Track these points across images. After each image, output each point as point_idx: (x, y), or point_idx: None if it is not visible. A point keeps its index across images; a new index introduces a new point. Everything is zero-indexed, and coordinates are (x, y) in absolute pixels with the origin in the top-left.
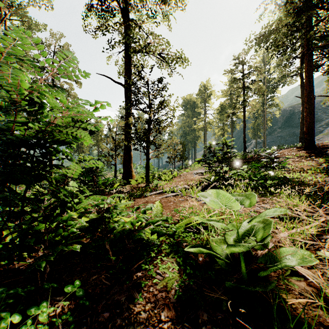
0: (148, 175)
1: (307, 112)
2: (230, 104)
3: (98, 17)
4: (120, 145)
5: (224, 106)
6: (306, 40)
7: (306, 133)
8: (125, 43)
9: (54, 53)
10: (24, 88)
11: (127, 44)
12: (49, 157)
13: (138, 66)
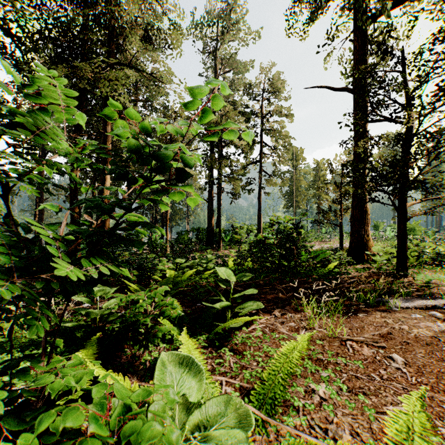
0: (404, 252)
1: None
2: None
3: (309, 5)
4: (349, 194)
5: None
6: None
7: None
8: (354, 15)
9: (263, 90)
10: (234, 141)
11: (357, 13)
12: (258, 216)
13: (377, 36)
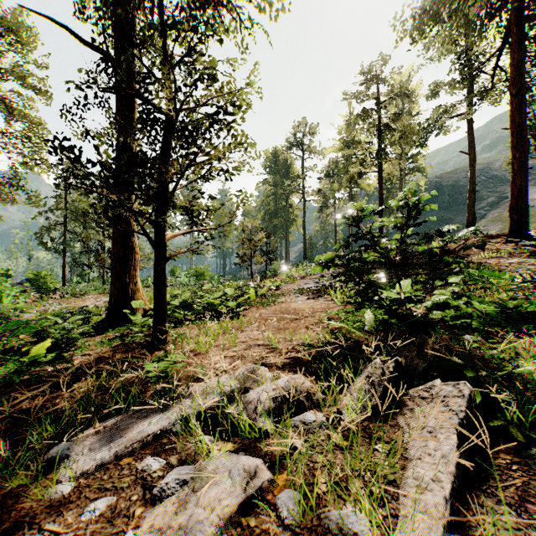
0: (163, 307)
1: (513, 166)
2: (347, 165)
3: None
4: None
5: (338, 167)
6: (510, 24)
7: (511, 209)
8: None
9: None
10: None
11: None
12: None
13: None
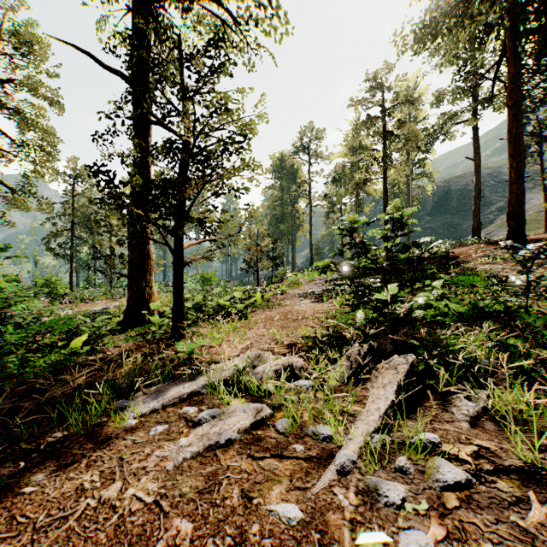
0: (181, 307)
1: (511, 175)
2: (353, 170)
3: None
4: None
5: (345, 172)
6: (508, 38)
7: (509, 216)
8: None
9: None
10: None
11: None
12: None
13: None
